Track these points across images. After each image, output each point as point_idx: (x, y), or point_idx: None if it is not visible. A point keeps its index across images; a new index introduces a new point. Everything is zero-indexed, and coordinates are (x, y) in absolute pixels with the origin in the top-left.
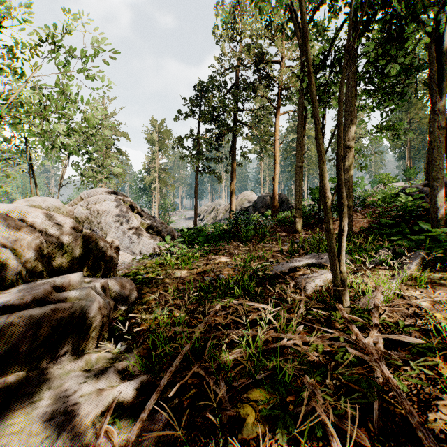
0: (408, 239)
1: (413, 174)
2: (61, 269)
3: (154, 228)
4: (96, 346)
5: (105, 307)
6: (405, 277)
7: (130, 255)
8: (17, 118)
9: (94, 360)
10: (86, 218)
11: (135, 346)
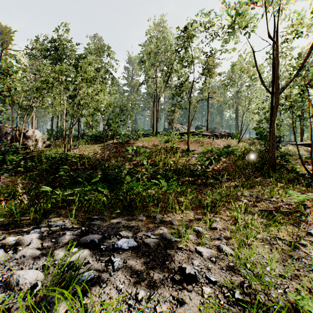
0: None
1: None
2: None
3: None
4: None
5: None
6: None
7: None
8: None
9: None
10: None
11: None
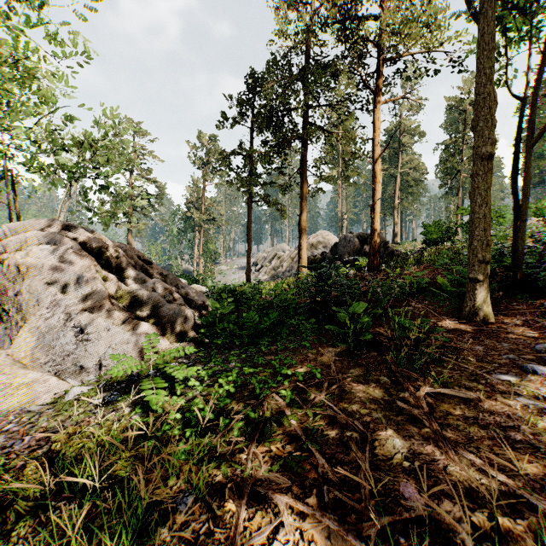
0: None
1: None
2: None
3: (147, 301)
4: None
5: None
6: None
7: (58, 381)
8: None
9: None
10: None
11: None
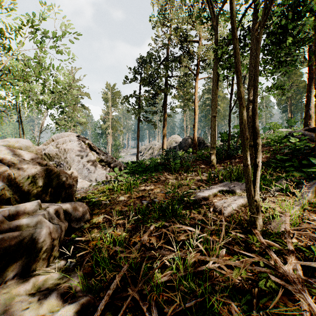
0: (298, 171)
1: (294, 123)
2: (28, 196)
3: (106, 161)
4: (48, 264)
5: (55, 231)
6: (304, 203)
7: (88, 182)
8: (5, 81)
9: (41, 282)
10: (55, 155)
11: (79, 267)
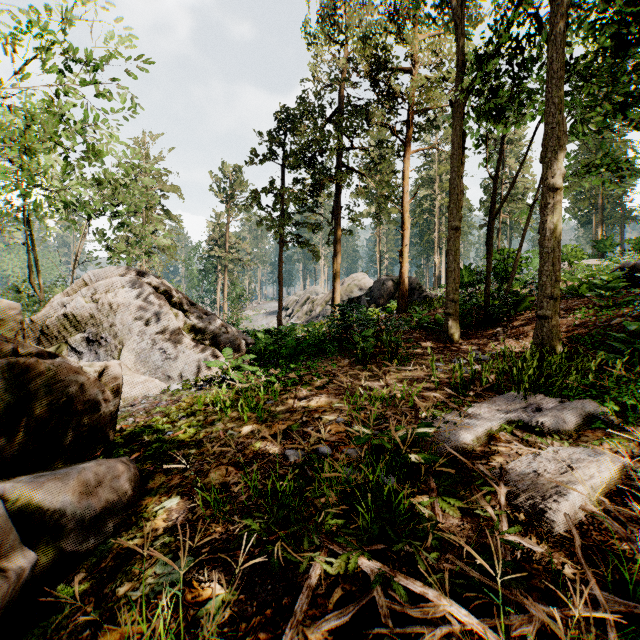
0: None
1: (610, 248)
2: None
3: (207, 332)
4: None
5: None
6: None
7: (160, 382)
8: None
9: None
10: (90, 317)
11: None
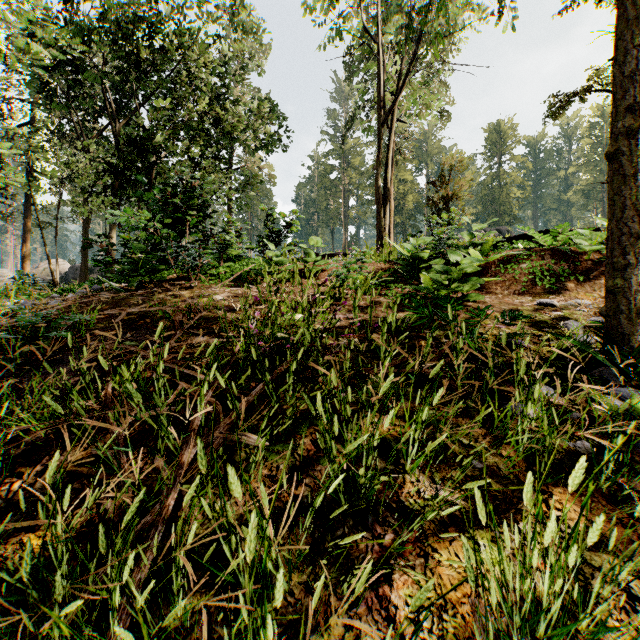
0: None
1: None
2: None
3: None
4: None
5: None
6: None
7: None
8: None
9: None
10: None
11: None
